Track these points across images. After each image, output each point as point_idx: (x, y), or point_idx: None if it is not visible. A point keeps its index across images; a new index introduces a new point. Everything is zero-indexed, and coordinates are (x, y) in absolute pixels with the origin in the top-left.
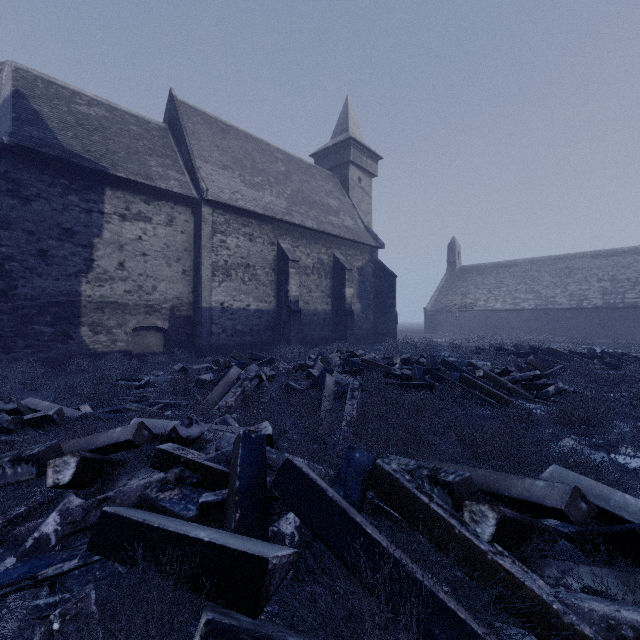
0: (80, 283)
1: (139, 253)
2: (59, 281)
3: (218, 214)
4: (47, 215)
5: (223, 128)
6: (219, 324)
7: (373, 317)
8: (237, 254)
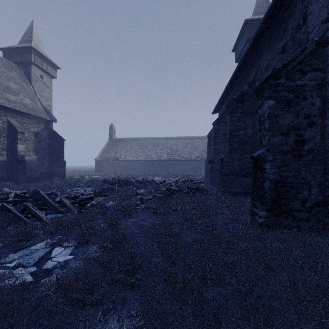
0: None
1: None
2: None
3: None
4: None
5: None
6: None
7: (48, 164)
8: None
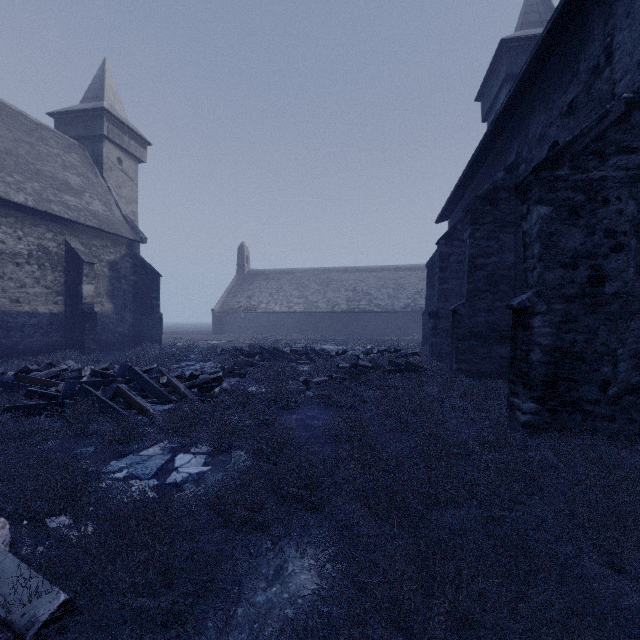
0: None
1: None
2: None
3: None
4: None
5: None
6: None
7: (132, 319)
8: None
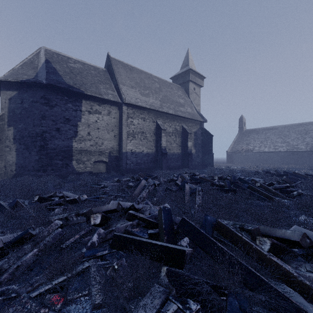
0: (72, 142)
1: (96, 128)
2: (64, 141)
3: (129, 109)
4: (59, 113)
5: (131, 68)
6: (130, 159)
7: (201, 156)
8: (138, 127)
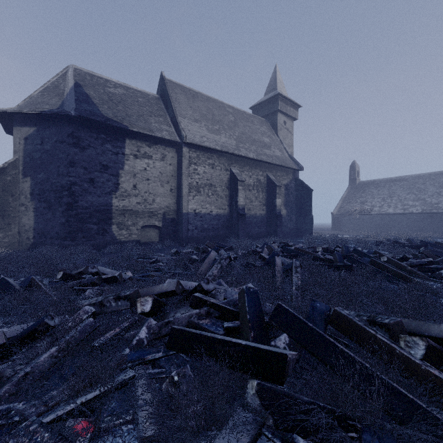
0: (112, 198)
1: (145, 179)
2: (100, 197)
3: (192, 152)
4: (94, 157)
5: (194, 94)
6: (193, 224)
7: (295, 219)
8: (204, 177)
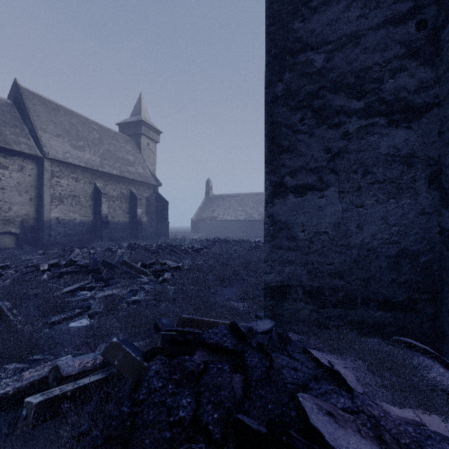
0: None
1: None
2: None
3: (55, 166)
4: None
5: (55, 107)
6: (56, 230)
7: (155, 225)
8: (68, 189)
